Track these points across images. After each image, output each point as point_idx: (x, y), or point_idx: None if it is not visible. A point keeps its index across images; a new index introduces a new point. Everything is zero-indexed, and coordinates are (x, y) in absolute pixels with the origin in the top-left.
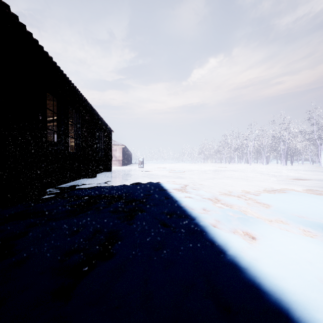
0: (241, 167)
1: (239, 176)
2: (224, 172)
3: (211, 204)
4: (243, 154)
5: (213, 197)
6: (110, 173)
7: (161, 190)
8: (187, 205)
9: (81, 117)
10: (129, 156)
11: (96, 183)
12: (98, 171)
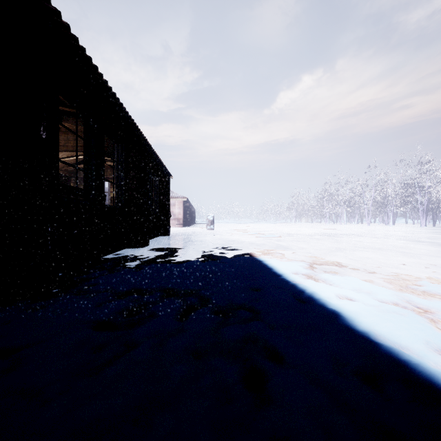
0: (359, 229)
1: (378, 246)
2: (344, 238)
3: (428, 326)
4: (355, 210)
5: (400, 298)
6: (168, 239)
7: (272, 276)
8: (372, 329)
9: (124, 150)
10: (192, 213)
11: (148, 257)
12: (151, 235)
